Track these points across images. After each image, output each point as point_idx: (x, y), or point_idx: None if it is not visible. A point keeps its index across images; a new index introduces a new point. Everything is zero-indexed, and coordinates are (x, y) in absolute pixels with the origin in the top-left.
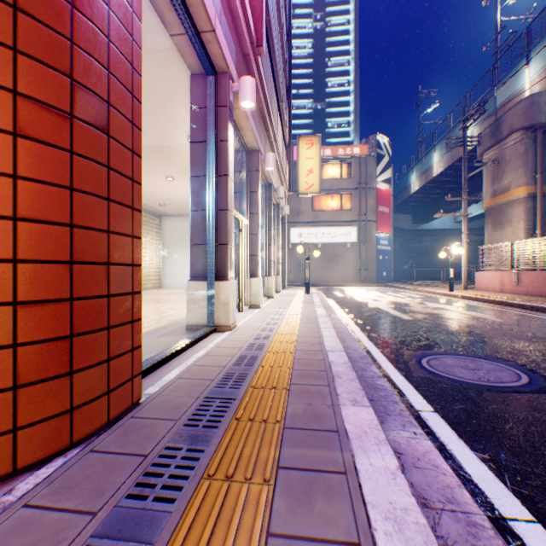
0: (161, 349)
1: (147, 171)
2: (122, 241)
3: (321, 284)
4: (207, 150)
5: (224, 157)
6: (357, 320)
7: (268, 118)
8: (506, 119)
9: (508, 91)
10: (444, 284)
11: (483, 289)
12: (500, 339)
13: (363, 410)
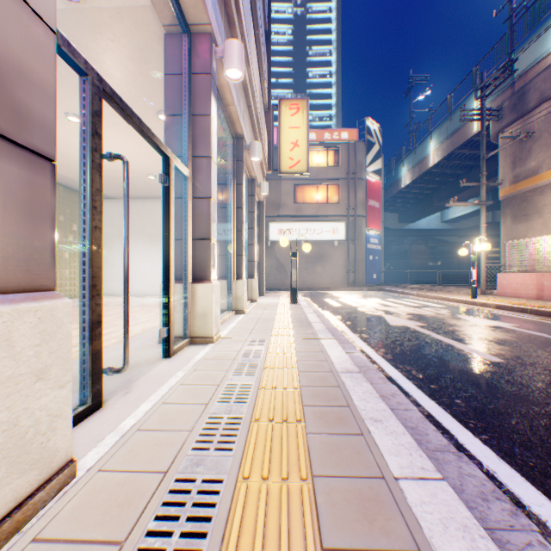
0: None
1: None
2: None
3: (305, 288)
4: None
5: None
6: (407, 368)
7: None
8: (534, 86)
9: (531, 56)
10: (449, 288)
11: (510, 295)
12: None
13: None
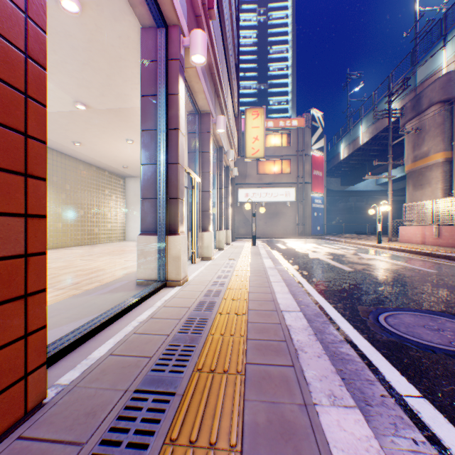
0: (103, 309)
1: (108, 133)
2: (1, 179)
3: (264, 237)
4: (158, 104)
5: (175, 110)
6: (302, 271)
7: (219, 84)
8: (426, 94)
9: (426, 70)
10: (370, 237)
11: (406, 241)
12: (445, 292)
13: (349, 417)
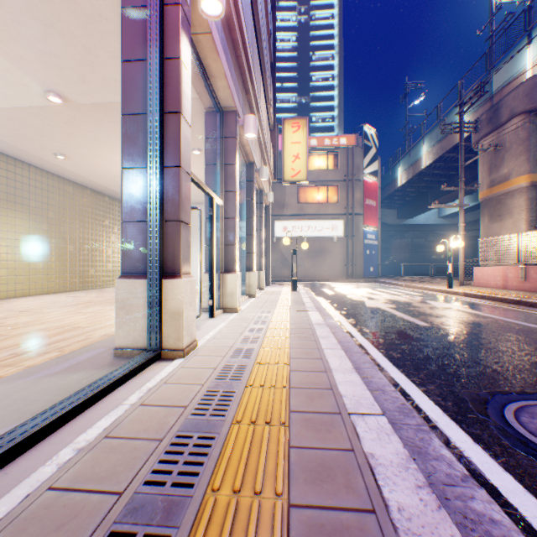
0: (26, 414)
1: (100, 142)
2: None
3: (307, 280)
4: (148, 73)
5: (174, 84)
6: (361, 327)
7: (248, 75)
8: (506, 103)
9: (506, 75)
10: (436, 280)
11: (482, 285)
12: None
13: None
